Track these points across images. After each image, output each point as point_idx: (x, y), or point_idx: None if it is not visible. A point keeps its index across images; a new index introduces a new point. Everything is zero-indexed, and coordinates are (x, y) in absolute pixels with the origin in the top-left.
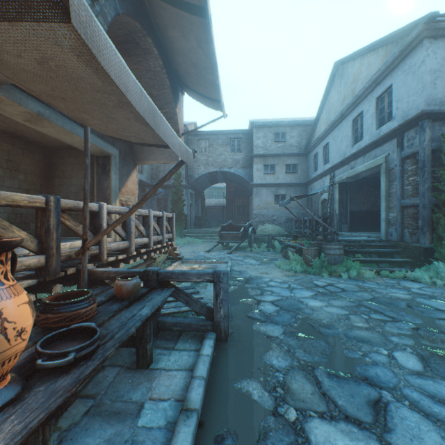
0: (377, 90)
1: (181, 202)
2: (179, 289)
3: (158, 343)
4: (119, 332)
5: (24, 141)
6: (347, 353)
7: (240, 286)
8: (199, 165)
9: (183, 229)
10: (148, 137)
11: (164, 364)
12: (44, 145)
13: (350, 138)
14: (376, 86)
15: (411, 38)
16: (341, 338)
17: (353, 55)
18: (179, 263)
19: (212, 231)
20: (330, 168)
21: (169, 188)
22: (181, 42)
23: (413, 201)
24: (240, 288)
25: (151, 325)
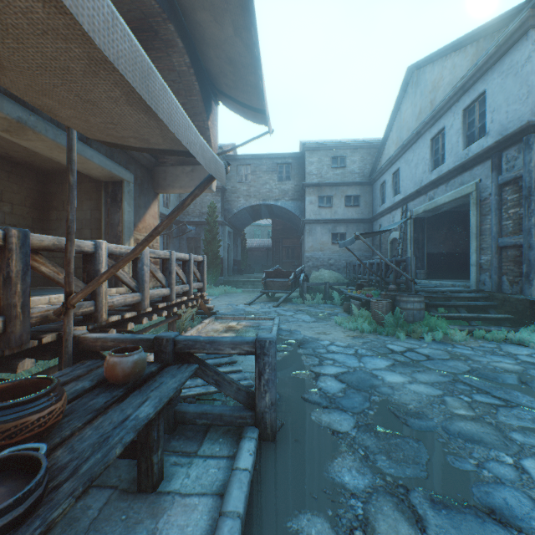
0: (465, 99)
1: (216, 243)
2: (206, 364)
3: (174, 444)
4: (91, 457)
5: (10, 162)
6: (453, 462)
7: (292, 351)
8: (238, 196)
9: (219, 276)
10: (154, 136)
11: (180, 484)
12: (36, 168)
13: (429, 162)
14: (463, 94)
15: (512, 28)
16: (439, 436)
17: (432, 57)
18: (212, 319)
19: (254, 279)
20: (402, 200)
21: (201, 225)
22: (213, 29)
23: (515, 240)
24: (291, 355)
25: (161, 424)
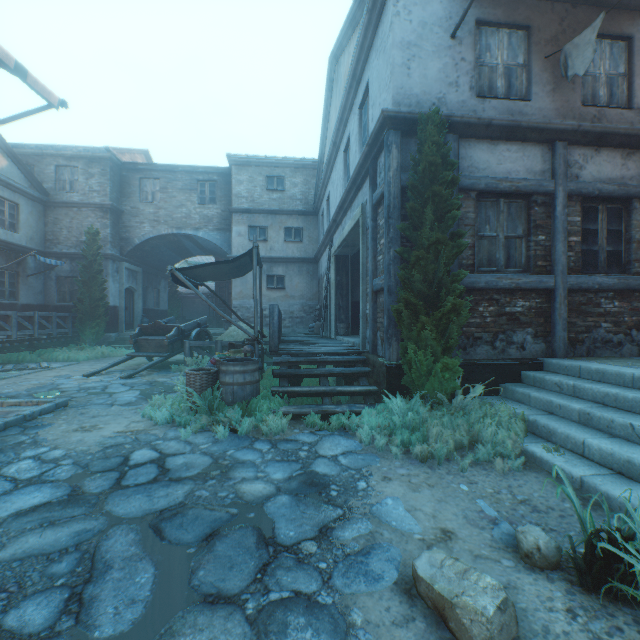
0: (359, 93)
1: (100, 284)
2: None
3: None
4: None
5: None
6: None
7: None
8: (142, 221)
9: (108, 332)
10: None
11: None
12: None
13: (342, 181)
14: (358, 86)
15: None
16: None
17: (342, 41)
18: None
19: None
20: (327, 232)
21: (80, 258)
22: None
23: (381, 281)
24: None
25: None
